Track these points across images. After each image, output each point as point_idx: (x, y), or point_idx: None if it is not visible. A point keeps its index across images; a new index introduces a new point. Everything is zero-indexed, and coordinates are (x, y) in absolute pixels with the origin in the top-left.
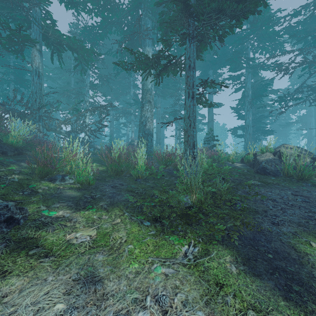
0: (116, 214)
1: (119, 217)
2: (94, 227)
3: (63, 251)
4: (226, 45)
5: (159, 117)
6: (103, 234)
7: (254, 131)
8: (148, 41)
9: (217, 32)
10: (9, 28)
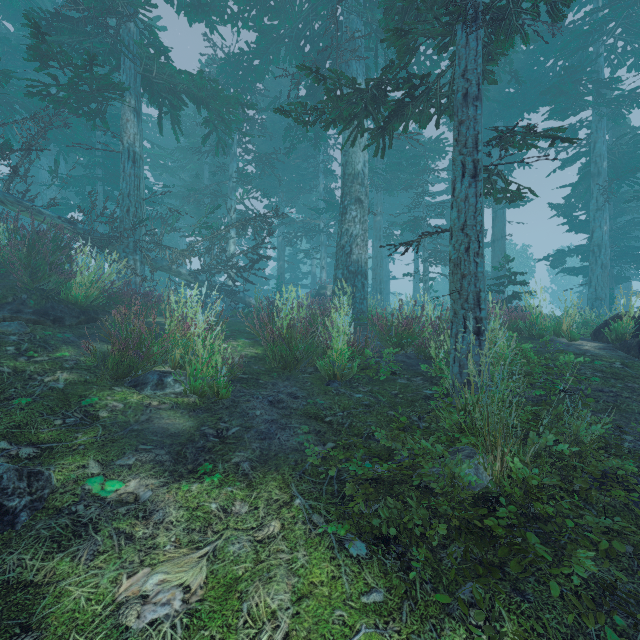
0: (270, 498)
1: (277, 513)
2: (203, 549)
3: None
4: (540, 60)
5: (379, 236)
6: (224, 583)
7: (612, 259)
8: (357, 66)
9: None
10: (70, 64)
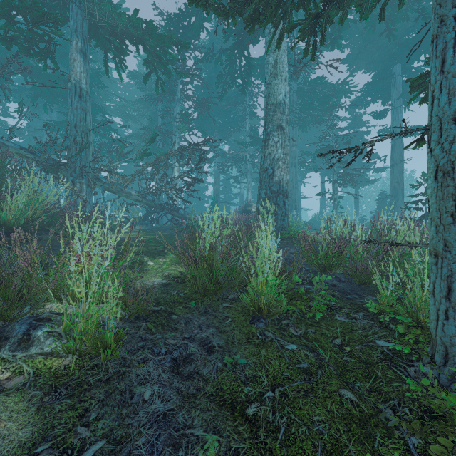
0: None
1: None
2: None
3: None
4: None
5: (294, 163)
6: None
7: None
8: None
9: None
10: None
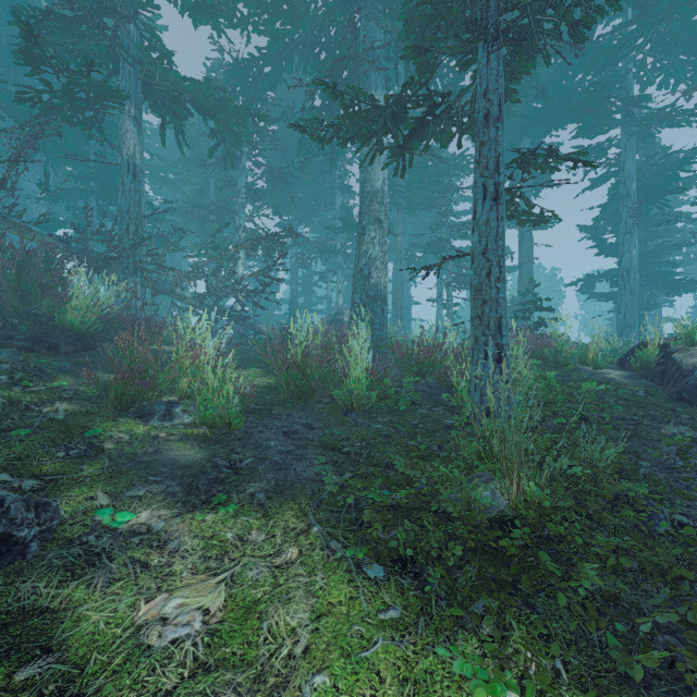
0: (287, 526)
1: (294, 540)
2: (221, 575)
3: (115, 676)
4: (568, 74)
5: (399, 258)
6: (243, 606)
7: (642, 284)
8: (376, 77)
9: (569, 14)
10: (65, 70)
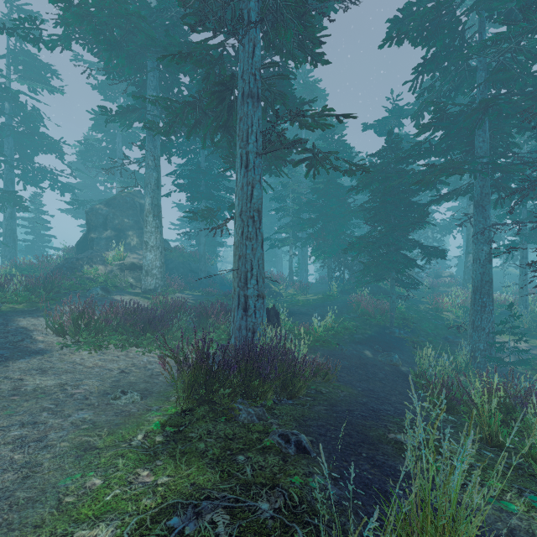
0: None
1: None
2: None
3: None
4: None
5: None
6: None
7: None
8: None
9: None
10: None
